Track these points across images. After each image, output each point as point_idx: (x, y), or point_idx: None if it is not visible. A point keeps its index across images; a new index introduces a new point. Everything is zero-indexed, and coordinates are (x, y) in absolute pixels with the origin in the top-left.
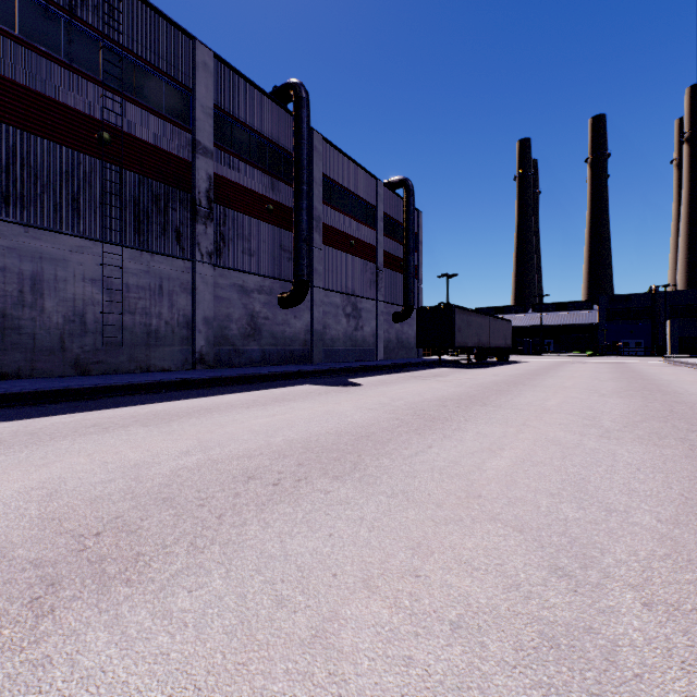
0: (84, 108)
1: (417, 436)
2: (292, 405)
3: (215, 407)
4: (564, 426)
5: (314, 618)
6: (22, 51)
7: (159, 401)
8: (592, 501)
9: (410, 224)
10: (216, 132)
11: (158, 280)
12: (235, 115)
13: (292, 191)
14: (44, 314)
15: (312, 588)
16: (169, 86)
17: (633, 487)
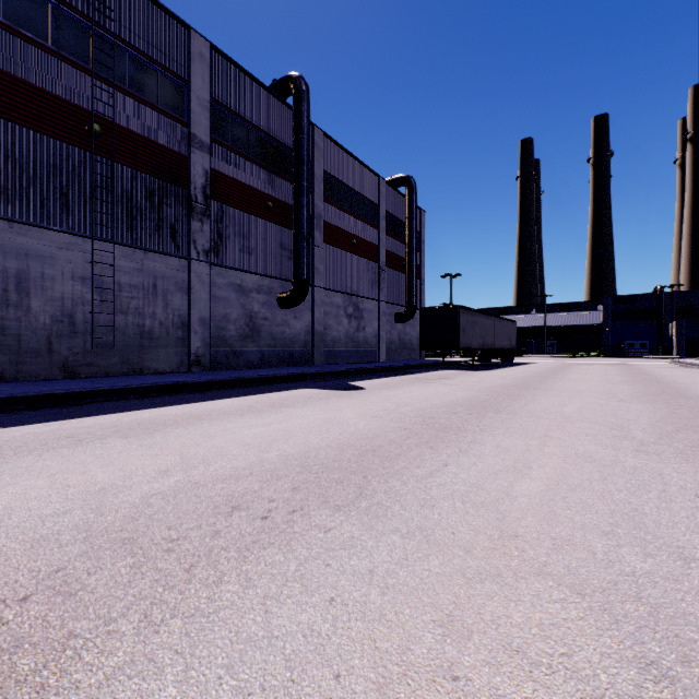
0: (73, 98)
1: (429, 450)
2: (290, 412)
3: (206, 415)
4: (592, 437)
5: None
6: (6, 37)
7: (147, 407)
8: (659, 544)
9: (412, 223)
10: (213, 125)
11: (152, 279)
12: (233, 109)
13: (292, 187)
14: (30, 314)
15: None
16: (163, 77)
17: None
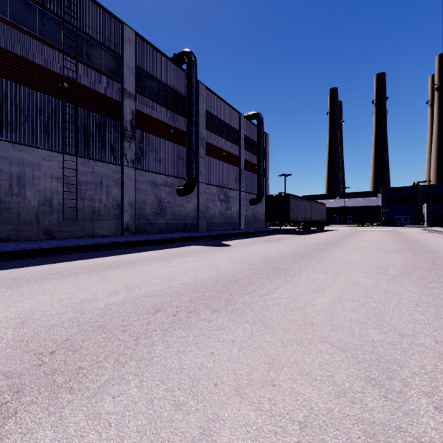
0: (51, 67)
1: (268, 280)
2: (185, 259)
3: (135, 261)
4: (364, 273)
5: (201, 419)
6: (11, 30)
7: (99, 256)
8: (389, 328)
9: (261, 142)
10: (136, 83)
11: (99, 178)
12: (149, 72)
13: (185, 121)
14: (25, 200)
15: (199, 395)
16: (106, 53)
17: (415, 317)
